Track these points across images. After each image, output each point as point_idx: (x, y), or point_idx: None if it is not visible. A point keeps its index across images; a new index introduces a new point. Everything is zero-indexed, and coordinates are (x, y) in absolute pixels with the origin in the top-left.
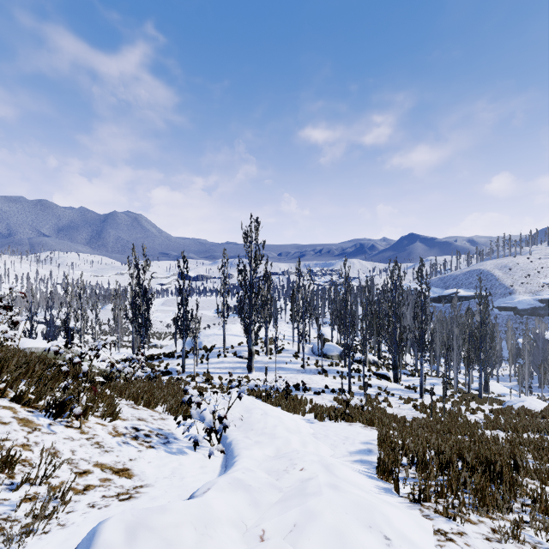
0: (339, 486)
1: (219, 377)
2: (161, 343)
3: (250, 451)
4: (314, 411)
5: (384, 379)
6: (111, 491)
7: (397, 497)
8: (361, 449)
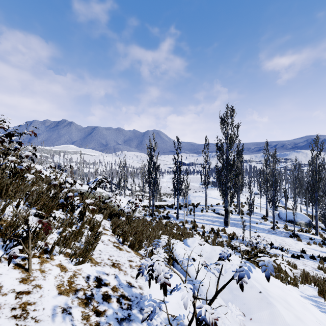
0: None
1: (202, 226)
2: (168, 199)
3: None
4: (306, 282)
5: None
6: None
7: None
8: None
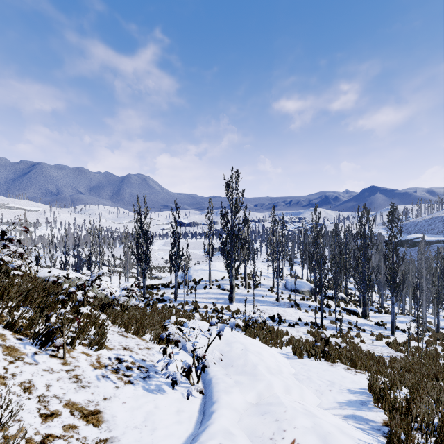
0: None
1: (204, 306)
2: (161, 275)
3: (229, 396)
4: (290, 344)
5: (353, 315)
6: None
7: None
8: (351, 401)
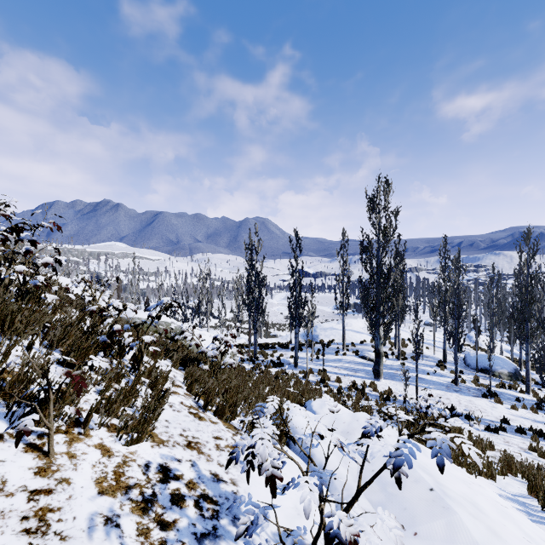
0: None
1: (337, 378)
2: (280, 334)
3: None
4: (509, 471)
5: None
6: None
7: None
8: None
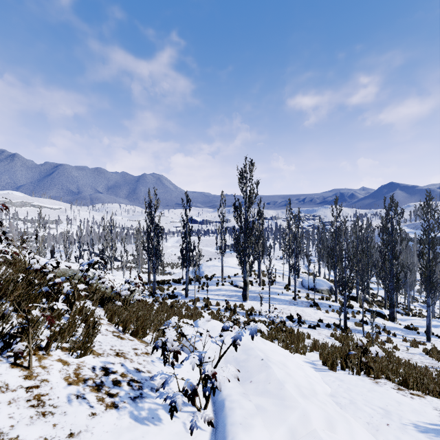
0: None
1: (216, 303)
2: (174, 271)
3: (250, 435)
4: (315, 349)
5: (379, 317)
6: None
7: None
8: None
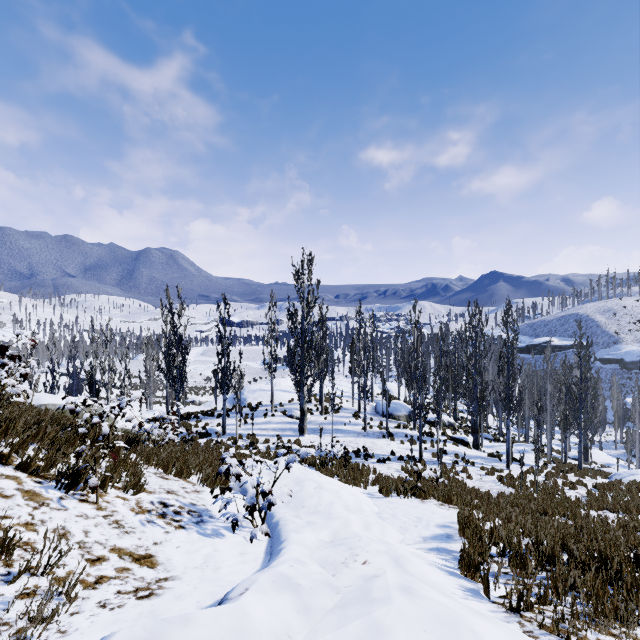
0: (413, 589)
1: (265, 440)
2: (200, 399)
3: (300, 535)
4: (378, 483)
5: (462, 445)
6: (129, 585)
7: (488, 602)
8: (437, 534)
